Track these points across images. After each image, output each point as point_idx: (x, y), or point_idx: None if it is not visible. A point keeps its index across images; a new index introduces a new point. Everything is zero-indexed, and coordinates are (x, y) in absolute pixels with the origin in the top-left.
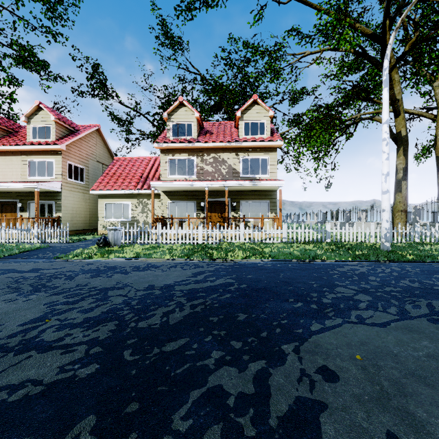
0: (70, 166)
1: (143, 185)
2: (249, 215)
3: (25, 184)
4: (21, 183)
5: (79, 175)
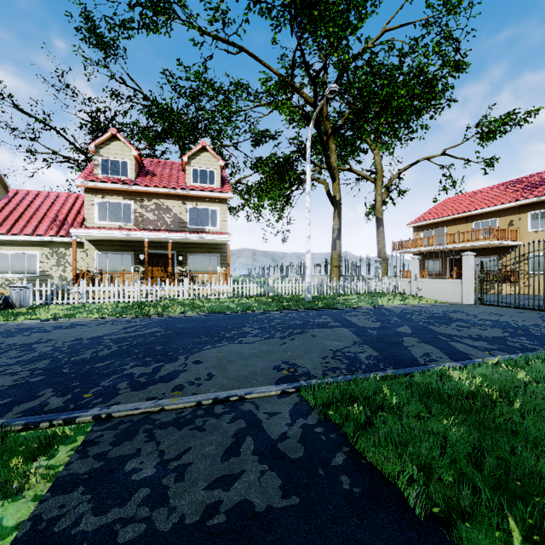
0: None
1: (58, 231)
2: (197, 270)
3: None
4: None
5: None
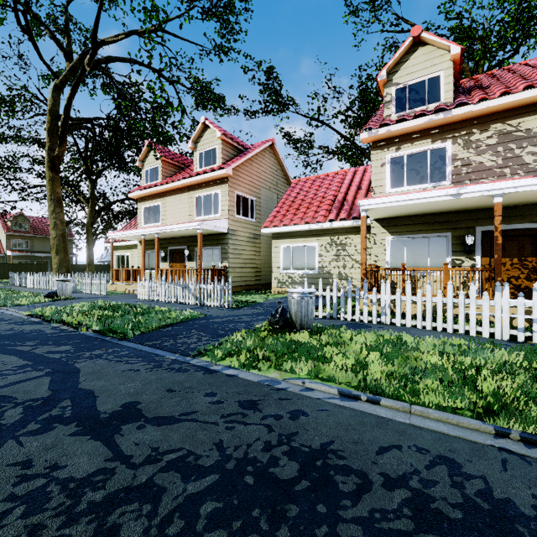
0: (238, 198)
1: (337, 213)
2: None
3: (188, 224)
4: (184, 224)
5: (249, 210)
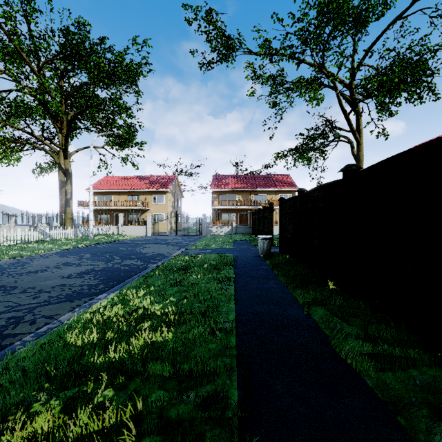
0: None
1: None
2: None
3: None
4: None
5: None
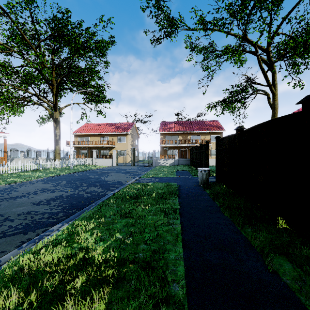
0: None
1: None
2: None
3: None
4: None
5: None
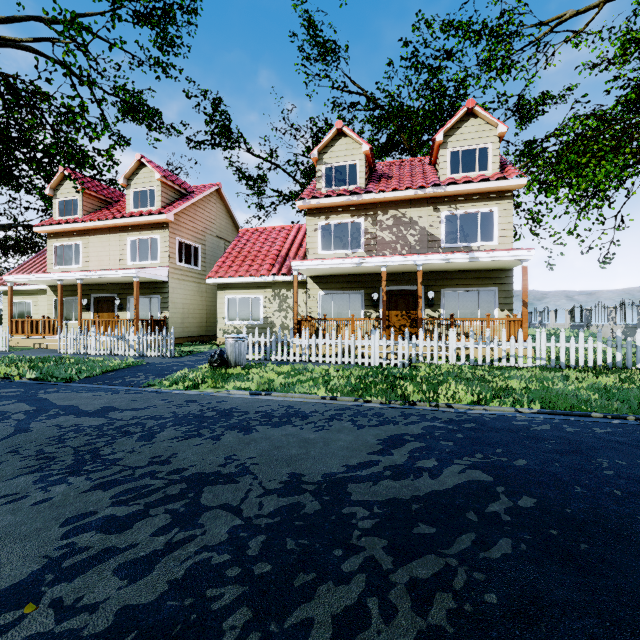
0: (180, 244)
1: (280, 268)
2: (458, 315)
3: (122, 271)
4: (117, 270)
5: (193, 258)
